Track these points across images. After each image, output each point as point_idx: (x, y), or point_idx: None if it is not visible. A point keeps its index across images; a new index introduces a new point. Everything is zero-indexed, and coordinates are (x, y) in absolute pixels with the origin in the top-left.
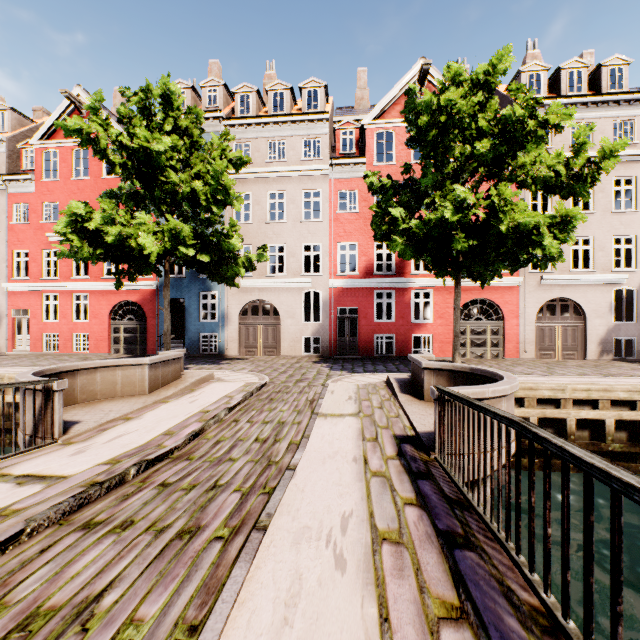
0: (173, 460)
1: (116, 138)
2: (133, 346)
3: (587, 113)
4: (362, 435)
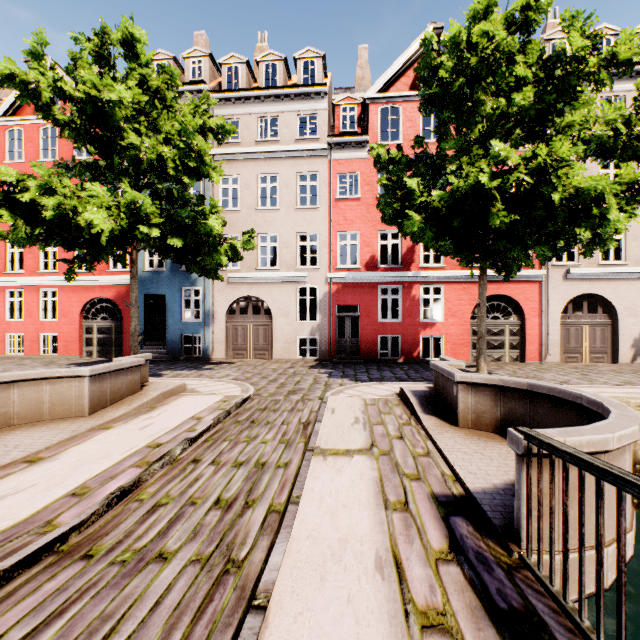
0: (57, 560)
1: (54, 83)
2: (107, 348)
3: (619, 85)
4: (382, 495)
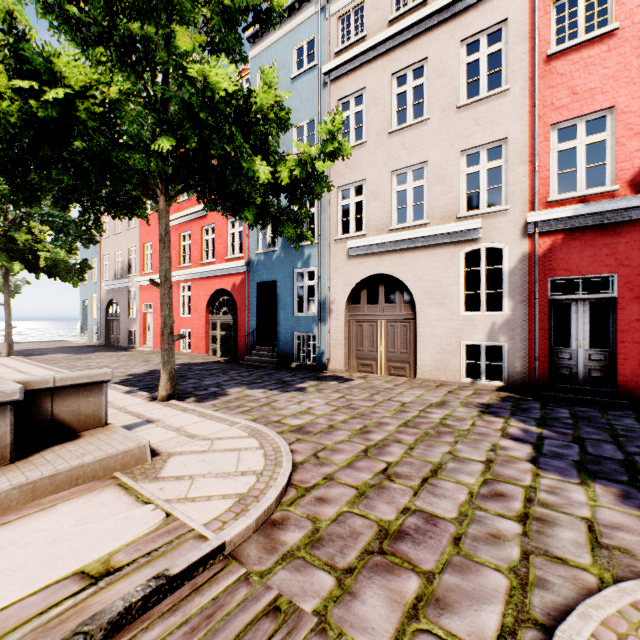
0: None
1: None
2: (228, 347)
3: None
4: None
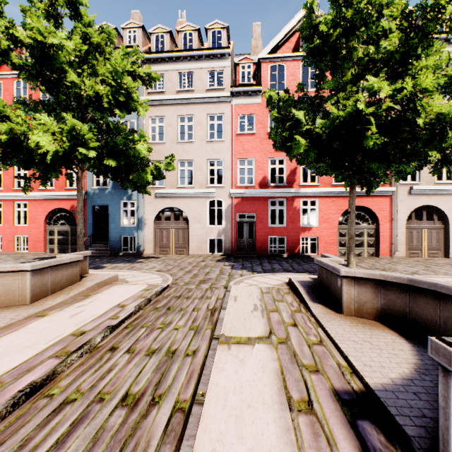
0: None
1: (6, 29)
2: (65, 246)
3: (450, 48)
4: (285, 392)
